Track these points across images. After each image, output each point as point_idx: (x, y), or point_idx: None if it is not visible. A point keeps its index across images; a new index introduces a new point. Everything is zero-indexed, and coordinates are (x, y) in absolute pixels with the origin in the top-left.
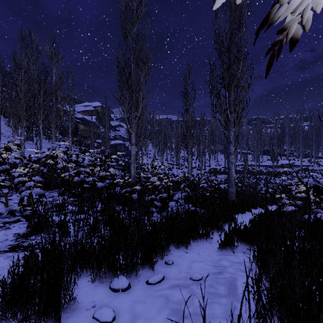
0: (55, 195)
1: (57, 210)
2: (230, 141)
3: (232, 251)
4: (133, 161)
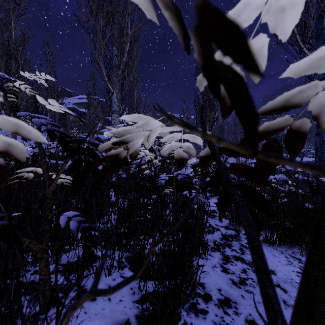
0: None
1: None
2: None
3: None
4: None
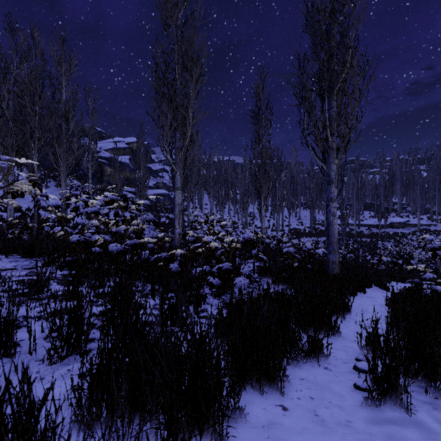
0: (39, 264)
1: (23, 293)
2: (331, 180)
3: (404, 407)
4: (178, 214)
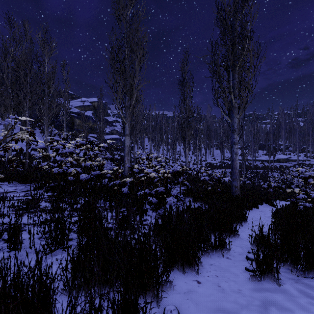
0: (31, 188)
1: (22, 208)
2: (234, 129)
3: (276, 281)
4: (127, 153)
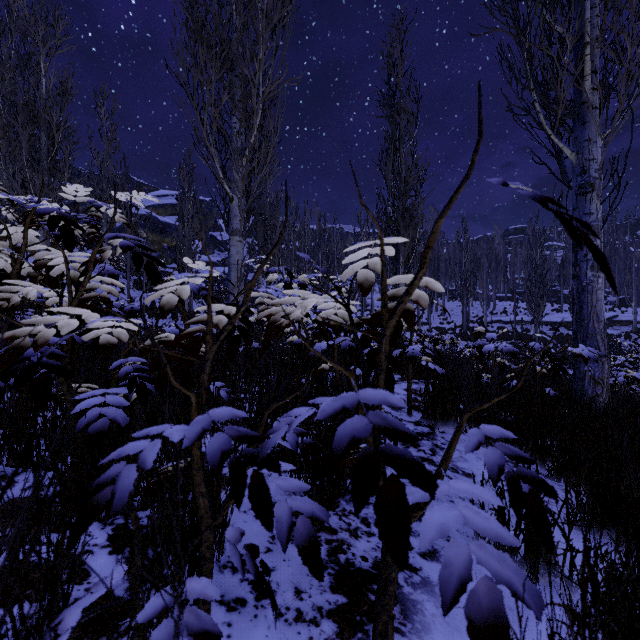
0: None
1: None
2: (590, 182)
3: None
4: (236, 285)
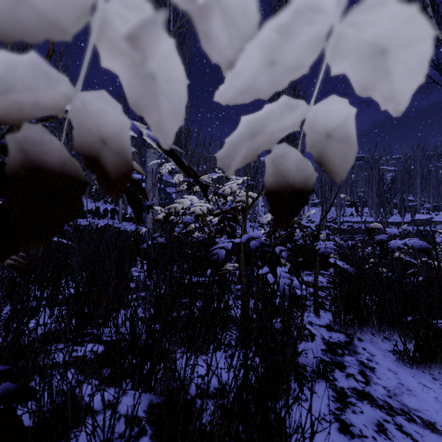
0: None
1: None
2: None
3: None
4: (151, 189)
